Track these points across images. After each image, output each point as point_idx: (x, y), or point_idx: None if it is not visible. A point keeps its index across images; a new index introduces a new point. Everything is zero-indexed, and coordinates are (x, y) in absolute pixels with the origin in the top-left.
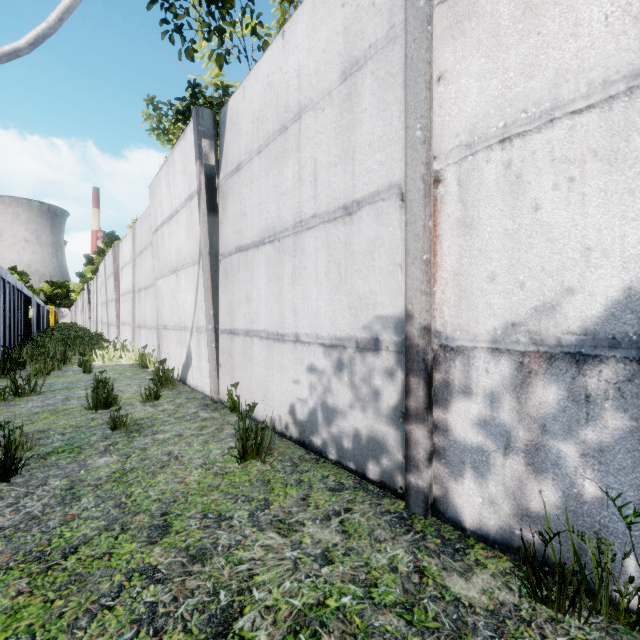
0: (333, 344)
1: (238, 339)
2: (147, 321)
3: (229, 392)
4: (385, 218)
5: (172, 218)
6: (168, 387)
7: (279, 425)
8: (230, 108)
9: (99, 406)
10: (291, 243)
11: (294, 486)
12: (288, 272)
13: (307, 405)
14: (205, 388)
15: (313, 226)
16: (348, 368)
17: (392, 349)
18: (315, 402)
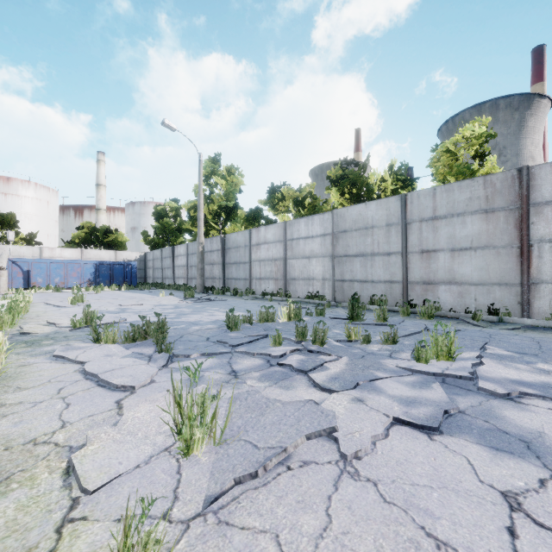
0: None
1: None
2: None
3: None
4: None
5: None
6: None
7: None
8: (1, 246)
9: None
10: None
11: None
12: None
13: None
14: None
15: None
16: None
17: None
18: None
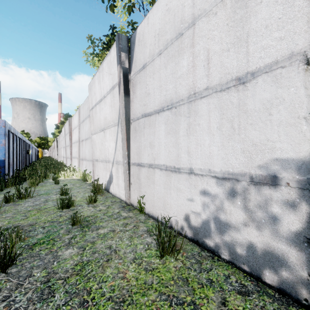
0: (226, 177)
1: (144, 169)
2: (86, 156)
3: (138, 201)
4: (285, 81)
5: (101, 101)
6: (100, 194)
7: (176, 226)
8: (138, 32)
9: (64, 207)
10: (186, 108)
11: (209, 287)
12: (183, 127)
13: (200, 217)
14: (121, 196)
15: (206, 95)
16: (241, 196)
17: (294, 185)
18: (208, 216)
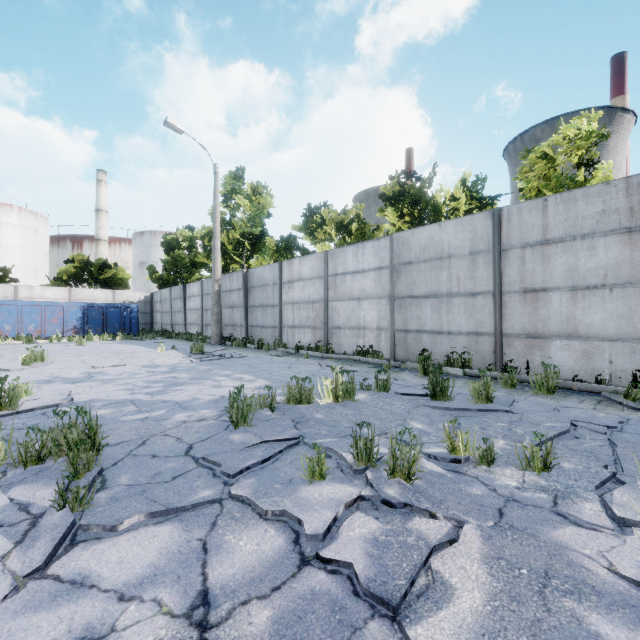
0: None
1: None
2: None
3: None
4: None
5: None
6: None
7: None
8: None
9: None
10: None
11: None
12: None
13: None
14: None
15: None
16: None
17: None
18: None
